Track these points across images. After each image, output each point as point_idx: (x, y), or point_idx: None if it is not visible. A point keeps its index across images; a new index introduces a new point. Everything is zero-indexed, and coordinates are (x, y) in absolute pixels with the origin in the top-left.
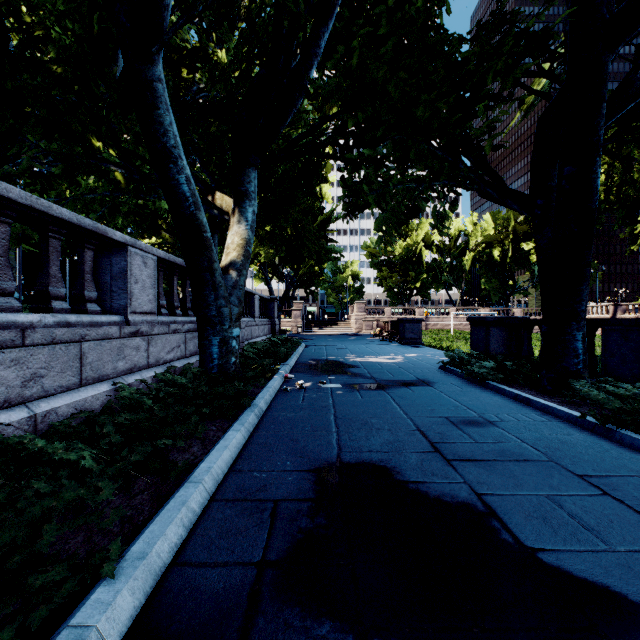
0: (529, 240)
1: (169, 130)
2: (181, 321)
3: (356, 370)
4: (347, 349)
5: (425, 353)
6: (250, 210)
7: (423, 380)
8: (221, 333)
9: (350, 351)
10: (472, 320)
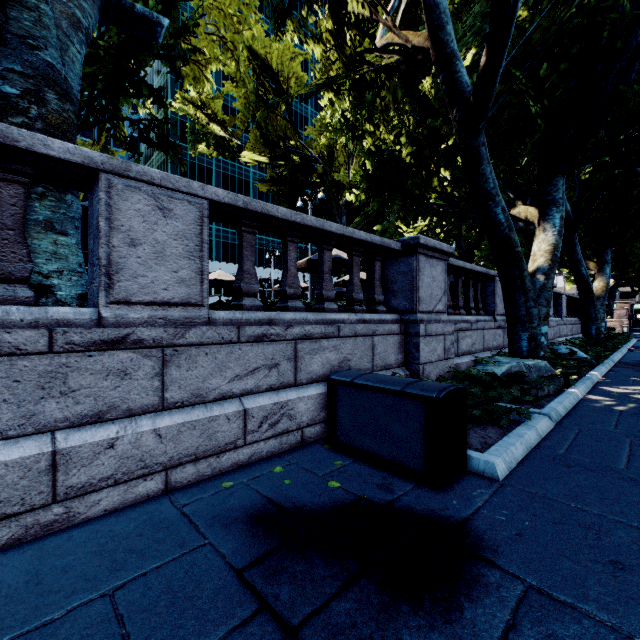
0: None
1: (578, 253)
2: (569, 320)
3: None
4: None
5: None
6: (607, 269)
7: None
8: (596, 325)
9: None
10: None
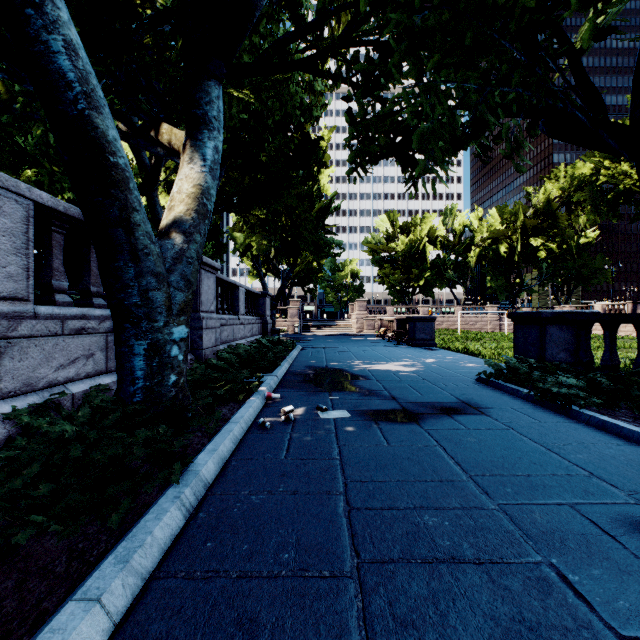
0: (538, 235)
1: None
2: (101, 315)
3: (367, 384)
4: (350, 352)
5: (445, 358)
6: (210, 144)
7: (468, 402)
8: (150, 334)
9: (354, 355)
10: (518, 316)
